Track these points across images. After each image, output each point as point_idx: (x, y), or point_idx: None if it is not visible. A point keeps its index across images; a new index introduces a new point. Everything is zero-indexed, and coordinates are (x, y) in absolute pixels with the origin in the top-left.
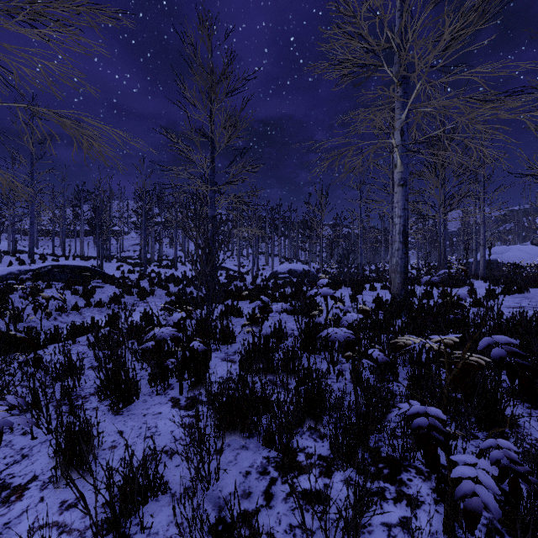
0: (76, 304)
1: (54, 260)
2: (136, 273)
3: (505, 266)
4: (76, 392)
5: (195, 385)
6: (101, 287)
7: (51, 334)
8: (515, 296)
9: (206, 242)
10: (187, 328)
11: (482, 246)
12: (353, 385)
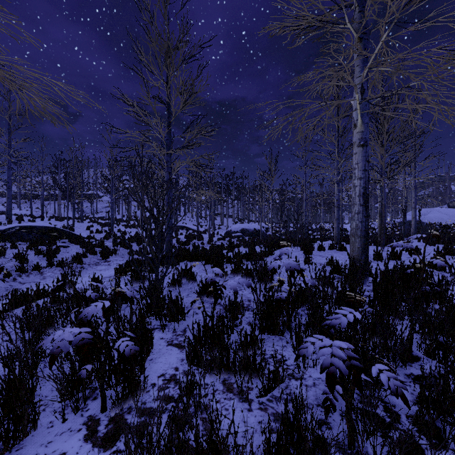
0: (38, 264)
1: (30, 220)
2: (104, 233)
3: (428, 226)
4: None
5: (123, 397)
6: (66, 247)
7: None
8: None
9: (153, 204)
10: (131, 300)
11: (413, 209)
12: (351, 424)
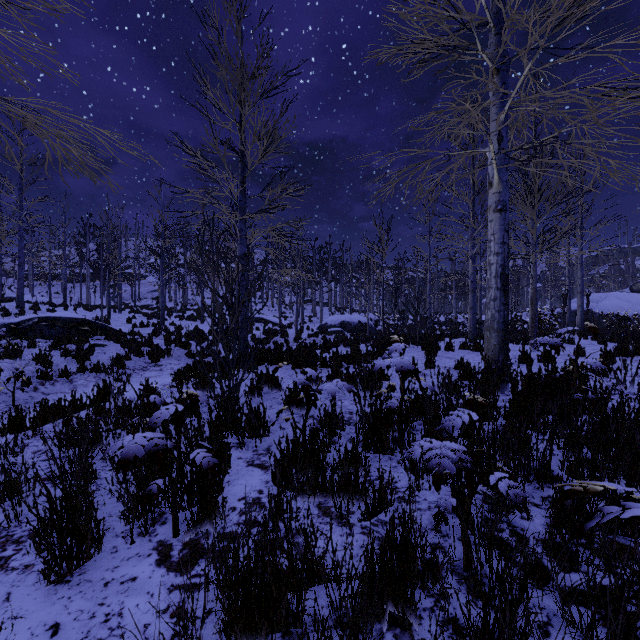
0: (66, 369)
1: (49, 310)
2: (151, 327)
3: (602, 318)
4: (9, 529)
5: (199, 520)
6: (102, 346)
7: (10, 419)
8: (636, 358)
9: (227, 288)
10: (199, 412)
11: (579, 294)
12: (465, 539)
